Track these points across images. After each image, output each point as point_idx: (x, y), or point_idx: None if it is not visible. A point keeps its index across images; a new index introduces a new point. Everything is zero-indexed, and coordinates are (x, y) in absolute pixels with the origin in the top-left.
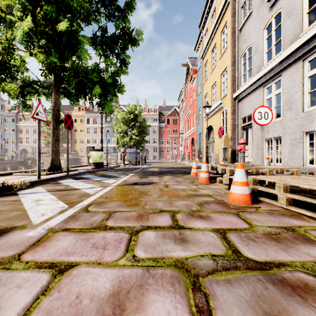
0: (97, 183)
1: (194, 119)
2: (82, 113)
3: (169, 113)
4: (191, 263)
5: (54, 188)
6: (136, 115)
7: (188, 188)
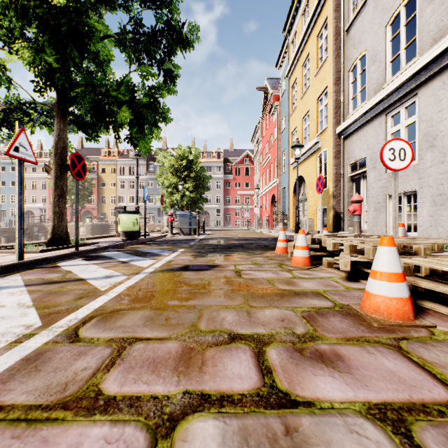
0: (120, 268)
1: (275, 168)
2: (113, 159)
3: (239, 160)
4: None
5: (40, 277)
6: (190, 162)
7: (276, 277)
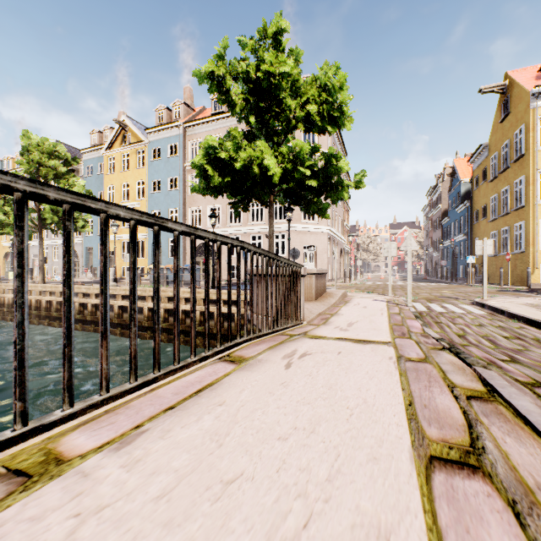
0: None
1: None
2: None
3: None
4: None
5: None
6: None
7: None
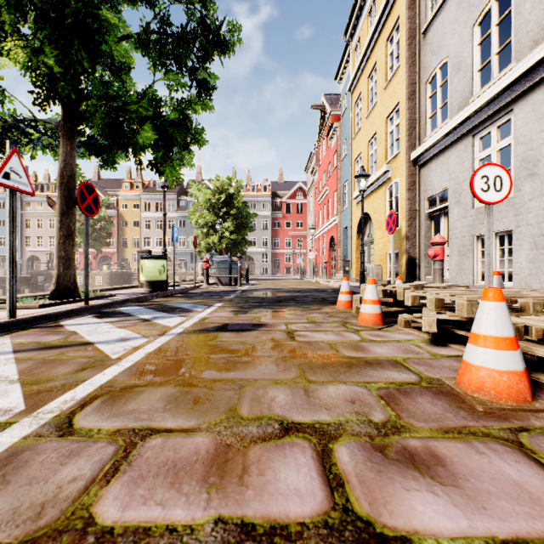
0: (140, 328)
1: (334, 203)
2: (137, 193)
3: (290, 194)
4: None
5: (35, 341)
6: (230, 196)
7: (340, 340)
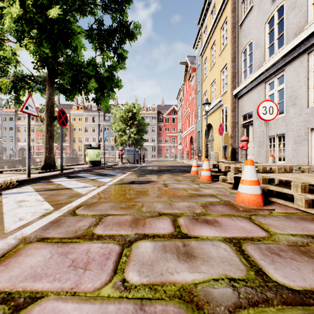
0: (91, 182)
1: (193, 118)
2: (81, 112)
3: (168, 112)
4: (202, 294)
5: (43, 187)
6: (134, 114)
7: (189, 187)
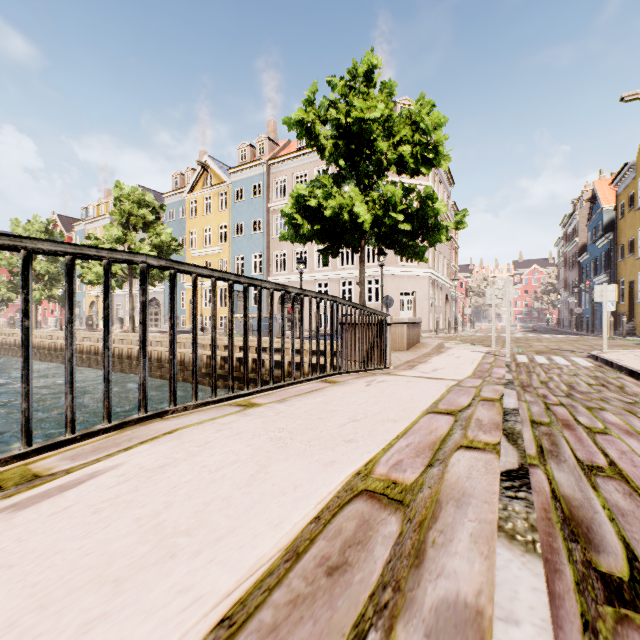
0: None
1: None
2: None
3: None
4: None
5: None
6: None
7: None
